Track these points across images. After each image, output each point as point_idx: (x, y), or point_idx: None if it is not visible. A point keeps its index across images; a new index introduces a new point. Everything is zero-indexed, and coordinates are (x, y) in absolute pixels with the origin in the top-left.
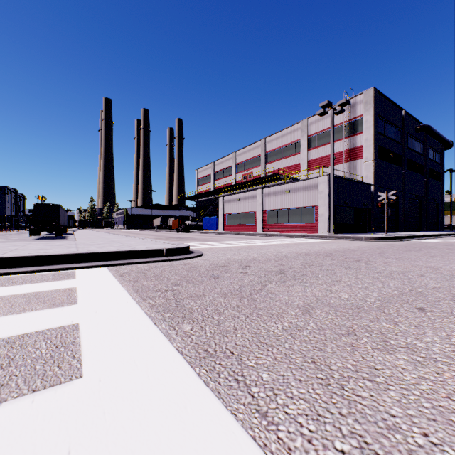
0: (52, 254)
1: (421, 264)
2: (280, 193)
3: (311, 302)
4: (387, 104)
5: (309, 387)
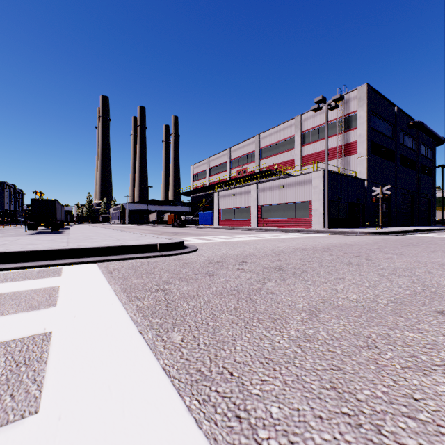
0: (39, 250)
1: (424, 259)
2: (274, 188)
3: (317, 304)
4: (380, 100)
5: (335, 429)
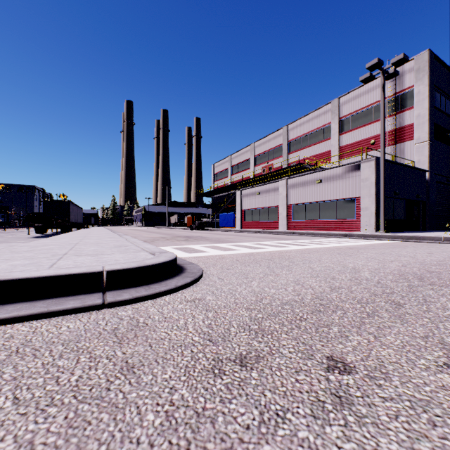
0: None
1: None
2: (309, 183)
3: None
4: (444, 72)
5: None
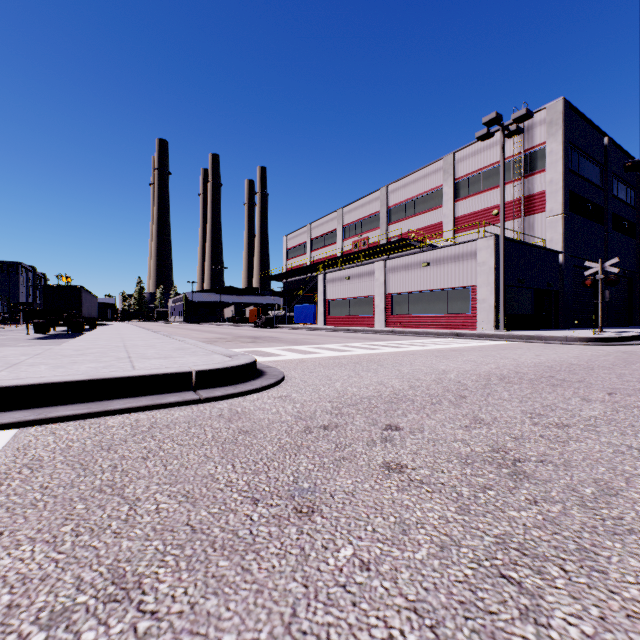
0: None
1: None
2: (413, 266)
3: None
4: (583, 125)
5: None
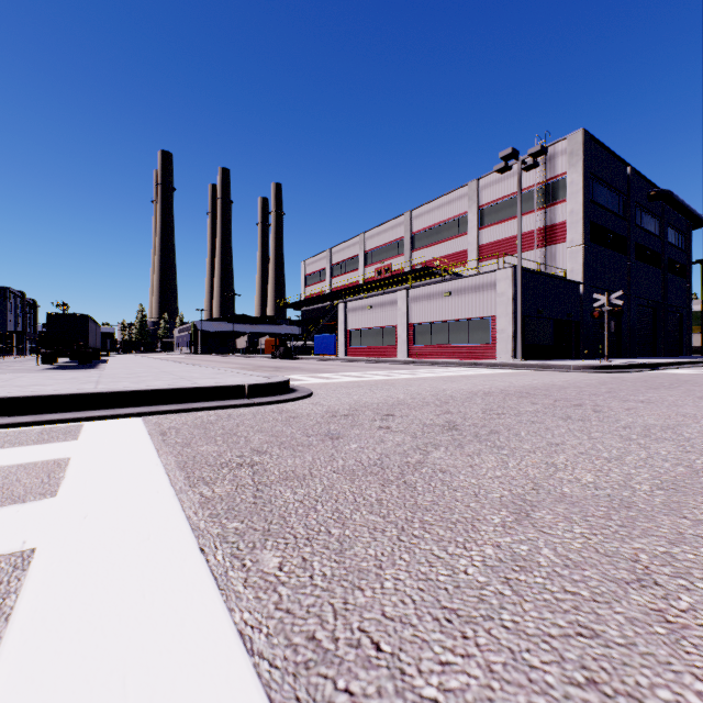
0: (46, 395)
1: (691, 411)
2: (435, 296)
3: (526, 492)
4: (605, 156)
5: None
